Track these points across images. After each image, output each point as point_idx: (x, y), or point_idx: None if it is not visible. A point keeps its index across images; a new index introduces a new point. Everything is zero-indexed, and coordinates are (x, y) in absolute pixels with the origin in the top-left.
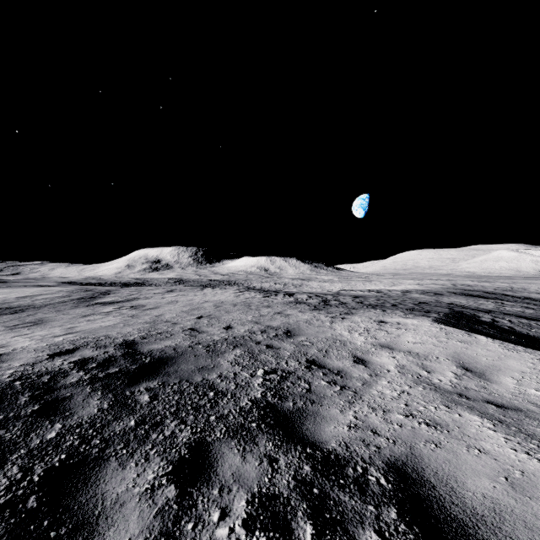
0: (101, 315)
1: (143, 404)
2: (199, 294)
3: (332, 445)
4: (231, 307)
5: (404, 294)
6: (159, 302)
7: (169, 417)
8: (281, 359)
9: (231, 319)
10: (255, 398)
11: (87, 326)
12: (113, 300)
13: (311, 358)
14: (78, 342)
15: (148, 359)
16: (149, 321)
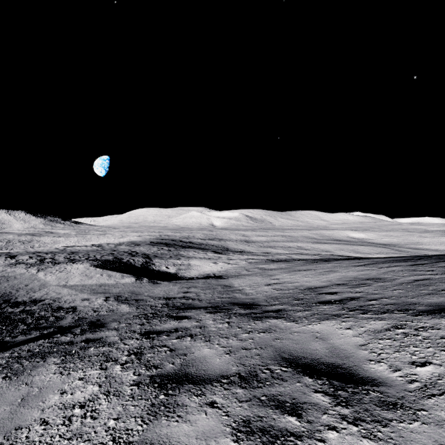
0: None
1: None
2: None
3: (20, 301)
4: None
5: (115, 247)
6: None
7: None
8: (3, 290)
9: None
10: None
11: None
12: None
13: (19, 287)
14: None
15: None
16: None
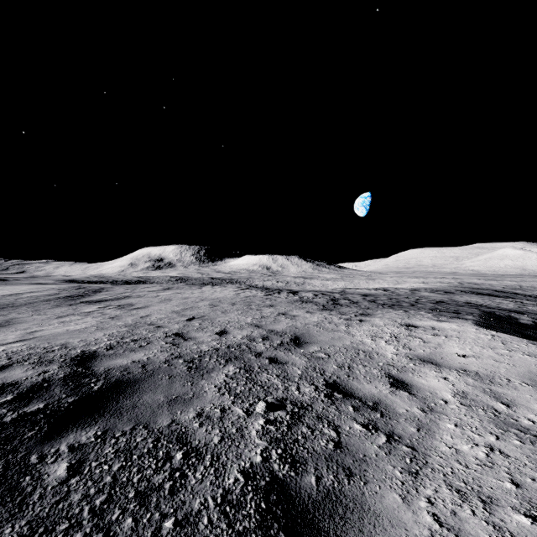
0: (80, 316)
1: (49, 487)
2: (196, 292)
3: None
4: (229, 307)
5: (413, 293)
6: (151, 301)
7: (84, 523)
8: (290, 380)
9: (227, 321)
10: (251, 466)
11: (51, 331)
12: (101, 299)
13: (331, 379)
14: (18, 355)
15: (100, 383)
16: (130, 323)
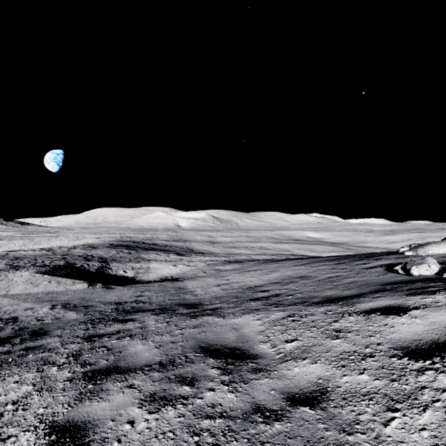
0: None
1: None
2: None
3: None
4: None
5: (69, 251)
6: None
7: None
8: None
9: None
10: None
11: None
12: None
13: None
14: None
15: None
16: None
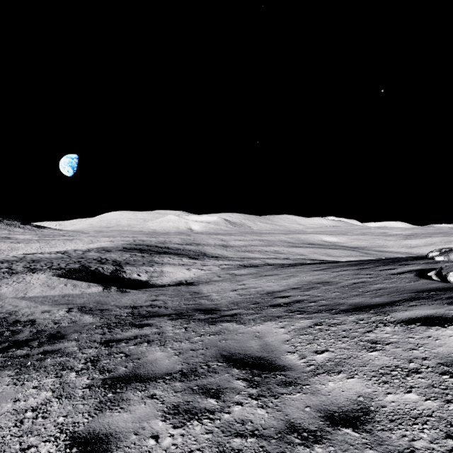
0: None
1: None
2: None
3: None
4: None
5: (83, 254)
6: None
7: None
8: None
9: None
10: None
11: None
12: None
13: None
14: None
15: None
16: None
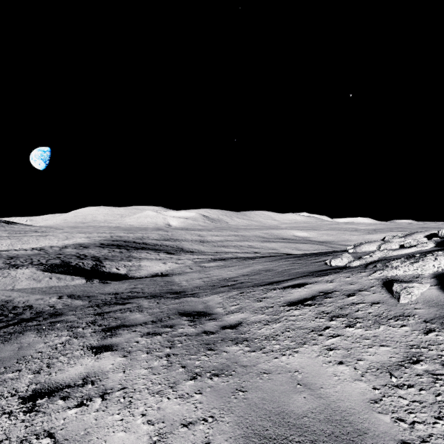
0: None
1: None
2: None
3: None
4: None
5: (60, 250)
6: None
7: None
8: None
9: None
10: None
11: None
12: None
13: None
14: None
15: None
16: None
